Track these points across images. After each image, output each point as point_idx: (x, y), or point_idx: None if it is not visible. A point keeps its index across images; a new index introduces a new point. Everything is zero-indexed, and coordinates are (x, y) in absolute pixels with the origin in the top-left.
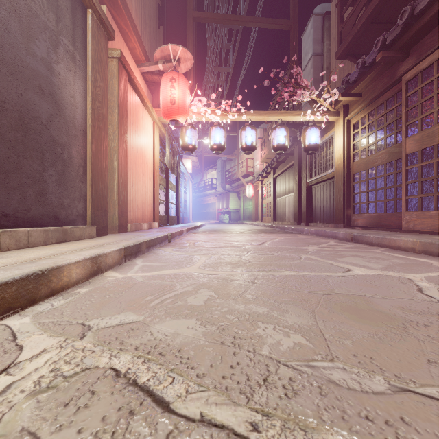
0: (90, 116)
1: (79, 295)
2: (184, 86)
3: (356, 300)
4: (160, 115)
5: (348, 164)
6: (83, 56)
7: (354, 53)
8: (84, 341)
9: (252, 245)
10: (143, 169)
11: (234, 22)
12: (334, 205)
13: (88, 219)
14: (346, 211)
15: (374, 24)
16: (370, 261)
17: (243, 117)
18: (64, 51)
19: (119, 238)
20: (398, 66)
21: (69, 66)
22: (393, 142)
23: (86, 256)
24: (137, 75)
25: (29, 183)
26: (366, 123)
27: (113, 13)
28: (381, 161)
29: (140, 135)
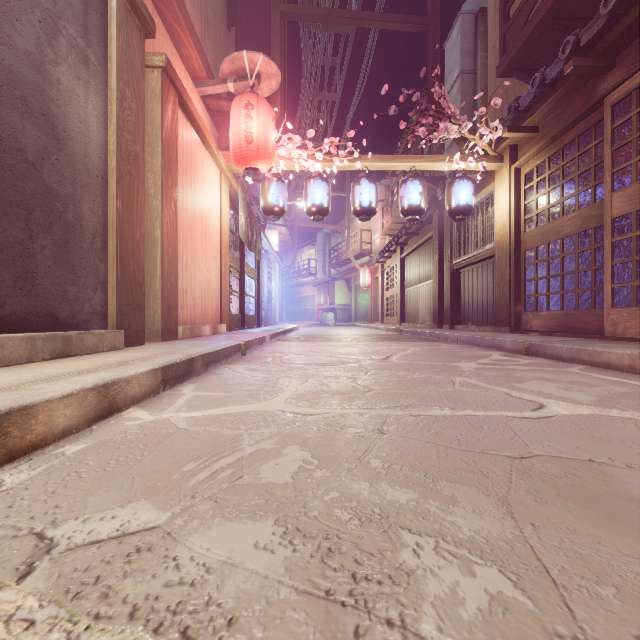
0: (114, 154)
1: (61, 459)
2: (267, 115)
3: (578, 471)
4: (231, 161)
5: (517, 236)
6: (102, 58)
7: (525, 68)
8: (24, 587)
9: (372, 361)
10: (203, 243)
11: (343, 20)
12: (494, 298)
13: (111, 320)
14: (514, 307)
15: (557, 20)
16: (569, 389)
17: (357, 164)
18: (68, 46)
19: (160, 350)
20: (597, 82)
21: (77, 71)
22: (589, 200)
23: (85, 384)
24: (195, 99)
25: (2, 259)
26: (546, 172)
27: (156, 0)
28: (570, 230)
29: (198, 190)
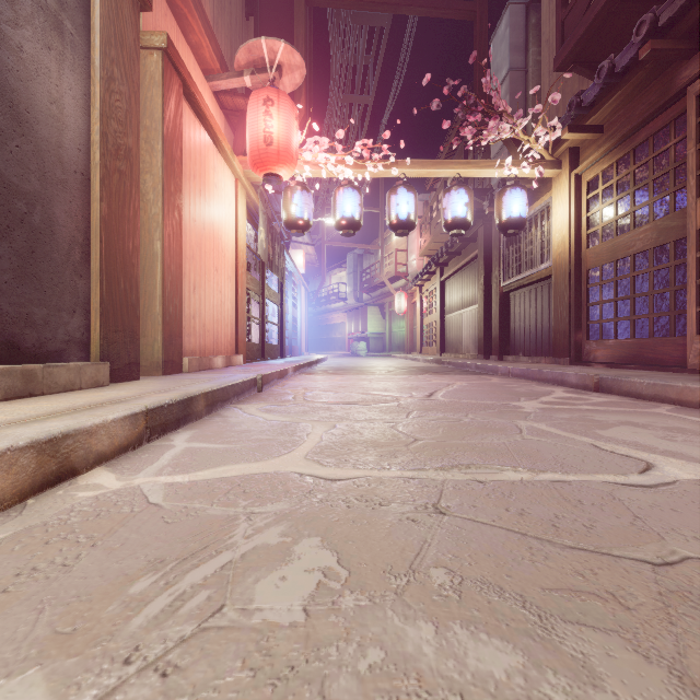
0: (98, 146)
1: None
2: (289, 113)
3: None
4: (248, 168)
5: (578, 253)
6: (82, 27)
7: (586, 60)
8: None
9: (414, 399)
10: (215, 261)
11: (378, 6)
12: (550, 325)
13: (94, 350)
14: (575, 335)
15: (626, 2)
16: (672, 439)
17: (393, 171)
18: (35, 6)
19: (154, 386)
20: (677, 69)
21: (47, 38)
22: (667, 209)
23: (17, 441)
24: (206, 94)
25: None
26: (613, 178)
27: None
28: (643, 245)
29: (209, 199)
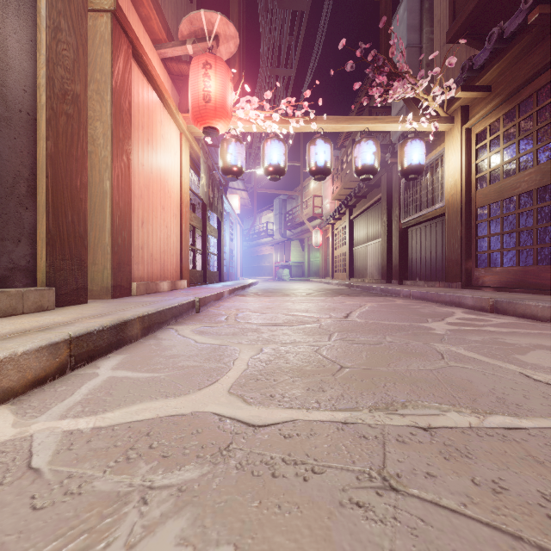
0: (44, 89)
1: None
2: (225, 75)
3: None
4: (191, 123)
5: (469, 194)
6: None
7: (474, 33)
8: None
9: (333, 320)
10: (162, 200)
11: None
12: (443, 255)
13: (40, 276)
14: (465, 264)
15: None
16: None
17: (313, 125)
18: None
19: (94, 310)
20: None
21: None
22: (550, 154)
23: None
24: (155, 60)
25: None
26: (500, 129)
27: None
28: (528, 186)
29: (157, 148)
